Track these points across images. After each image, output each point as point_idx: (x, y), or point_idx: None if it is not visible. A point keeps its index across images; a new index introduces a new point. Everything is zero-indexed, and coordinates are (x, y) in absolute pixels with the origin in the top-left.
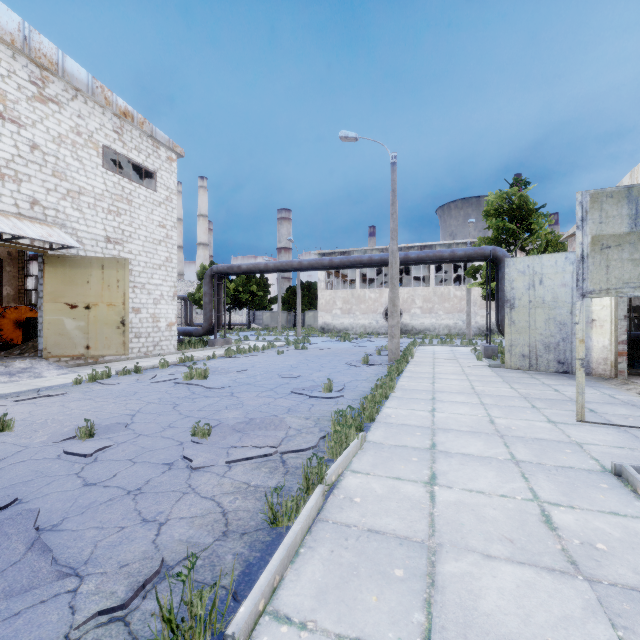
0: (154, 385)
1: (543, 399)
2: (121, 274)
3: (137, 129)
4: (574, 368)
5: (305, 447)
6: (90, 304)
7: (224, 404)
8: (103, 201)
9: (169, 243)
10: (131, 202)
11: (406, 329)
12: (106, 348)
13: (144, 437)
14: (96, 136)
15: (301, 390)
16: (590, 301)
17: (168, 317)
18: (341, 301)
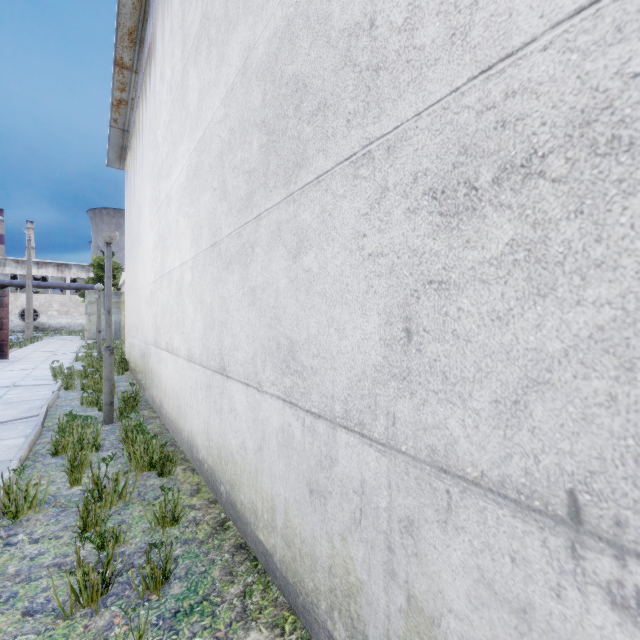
0: None
1: None
2: None
3: None
4: None
5: None
6: None
7: None
8: None
9: None
10: None
11: (44, 327)
12: None
13: None
14: None
15: None
16: None
17: None
18: None
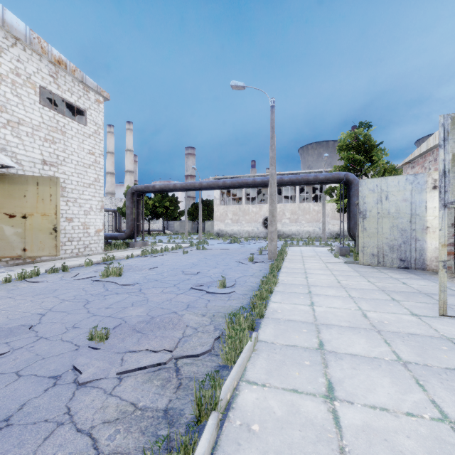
0: (74, 282)
1: (398, 292)
2: (53, 190)
3: (70, 75)
4: (413, 264)
5: (200, 352)
6: (26, 214)
7: (131, 301)
8: (40, 131)
9: (97, 167)
10: (65, 133)
11: (278, 234)
12: (40, 250)
13: (43, 341)
14: (34, 78)
15: (199, 286)
16: (425, 212)
17: (96, 225)
18: (231, 213)
